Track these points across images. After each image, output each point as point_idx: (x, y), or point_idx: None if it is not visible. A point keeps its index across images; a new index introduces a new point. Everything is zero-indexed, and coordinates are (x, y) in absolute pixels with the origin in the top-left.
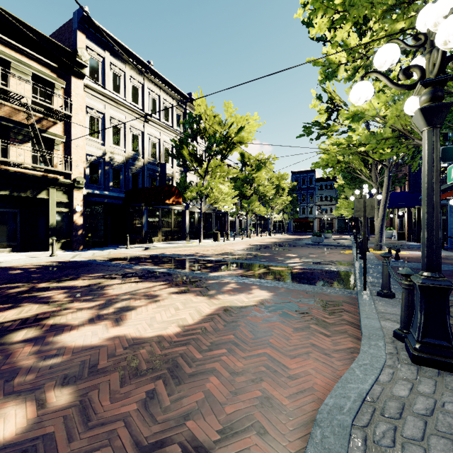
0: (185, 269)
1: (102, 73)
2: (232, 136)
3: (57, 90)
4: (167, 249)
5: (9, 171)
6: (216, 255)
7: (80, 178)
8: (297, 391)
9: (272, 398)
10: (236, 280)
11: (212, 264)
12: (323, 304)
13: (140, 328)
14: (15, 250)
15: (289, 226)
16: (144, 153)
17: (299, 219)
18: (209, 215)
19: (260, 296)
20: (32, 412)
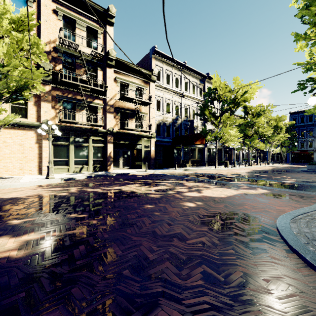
0: (215, 179)
1: (162, 76)
2: (238, 98)
3: (144, 91)
4: (196, 170)
5: (129, 133)
6: (229, 175)
7: (154, 133)
8: (279, 211)
9: (268, 211)
10: (247, 185)
11: (229, 178)
12: (300, 196)
13: (210, 194)
14: (129, 168)
15: (287, 157)
16: (181, 115)
17: (298, 151)
18: (220, 150)
19: (262, 191)
20: (194, 204)
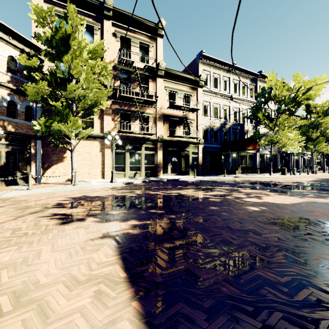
0: (273, 187)
1: (209, 80)
2: (299, 96)
3: (192, 97)
4: (248, 178)
5: (177, 140)
6: (289, 183)
7: (201, 139)
8: None
9: None
10: (313, 194)
11: (290, 186)
12: None
13: (272, 201)
14: (177, 174)
15: None
16: (230, 119)
17: None
18: (275, 155)
19: None
20: (258, 208)
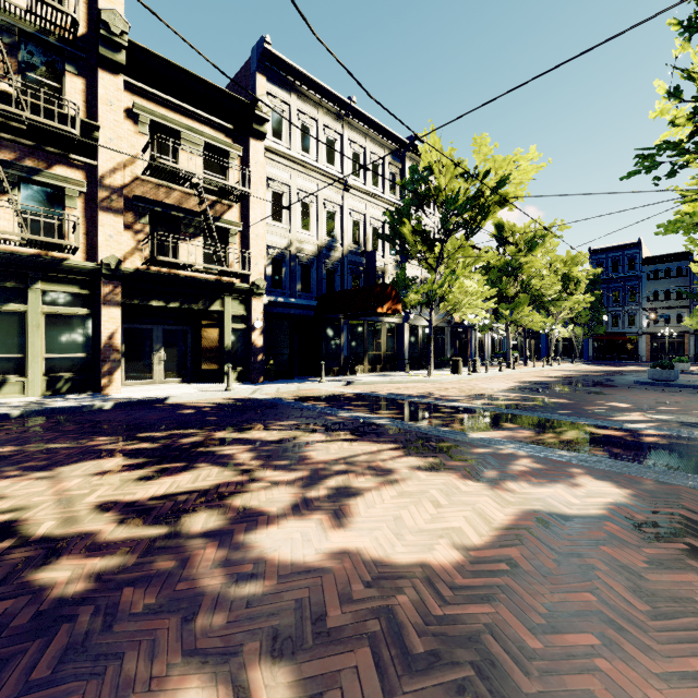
0: (421, 422)
1: (288, 128)
2: (486, 195)
3: (233, 160)
4: (379, 385)
5: (179, 276)
6: (465, 399)
7: (260, 281)
8: None
9: None
10: (529, 452)
11: (465, 415)
12: None
13: (381, 540)
14: (186, 380)
15: (584, 348)
16: (343, 239)
17: (606, 335)
18: (441, 331)
19: (602, 495)
20: None
